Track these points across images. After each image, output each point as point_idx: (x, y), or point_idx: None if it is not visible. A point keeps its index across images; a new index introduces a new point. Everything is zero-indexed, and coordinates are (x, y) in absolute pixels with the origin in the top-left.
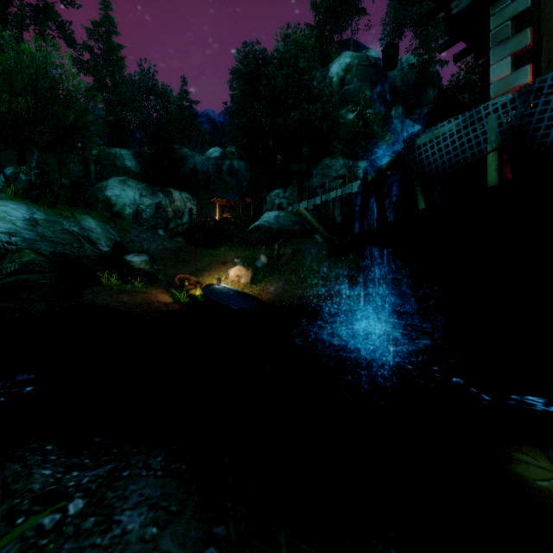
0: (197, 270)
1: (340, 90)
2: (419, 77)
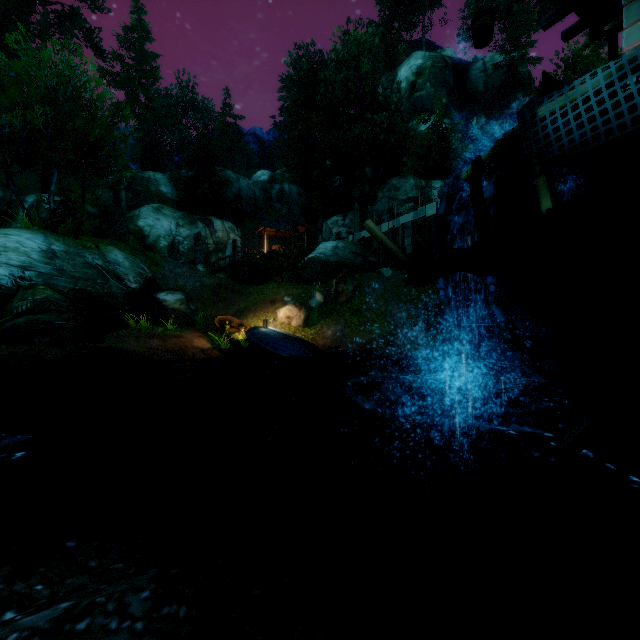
0: (240, 310)
1: (409, 97)
2: (506, 79)
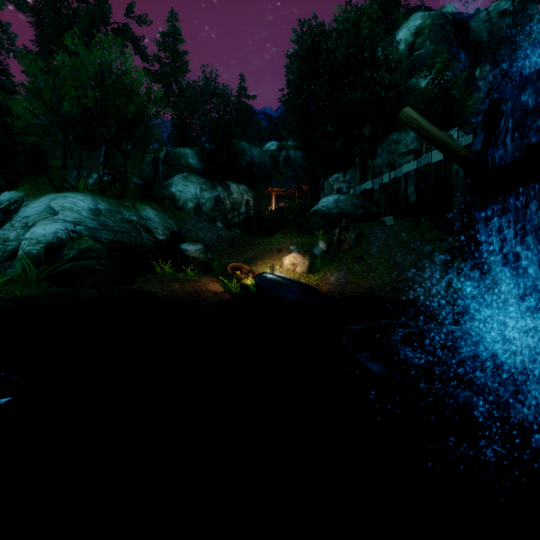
0: (250, 258)
1: (408, 58)
2: (513, 24)
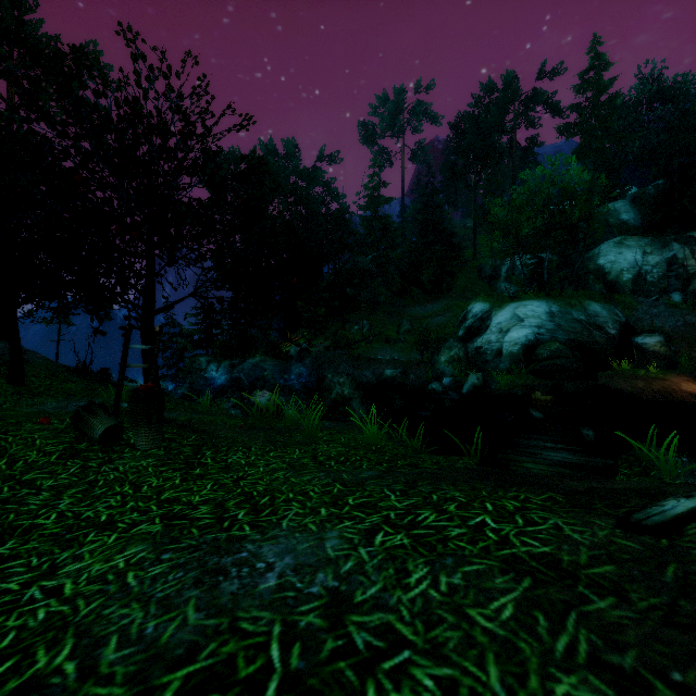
0: None
1: None
2: None
